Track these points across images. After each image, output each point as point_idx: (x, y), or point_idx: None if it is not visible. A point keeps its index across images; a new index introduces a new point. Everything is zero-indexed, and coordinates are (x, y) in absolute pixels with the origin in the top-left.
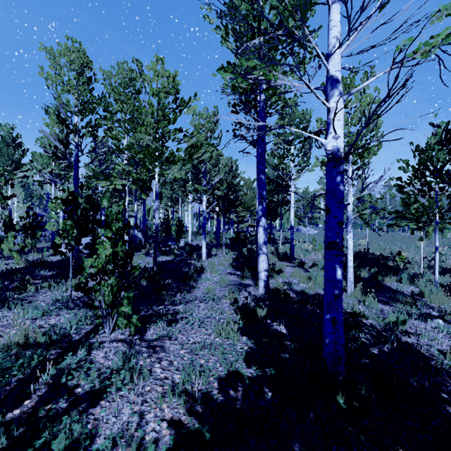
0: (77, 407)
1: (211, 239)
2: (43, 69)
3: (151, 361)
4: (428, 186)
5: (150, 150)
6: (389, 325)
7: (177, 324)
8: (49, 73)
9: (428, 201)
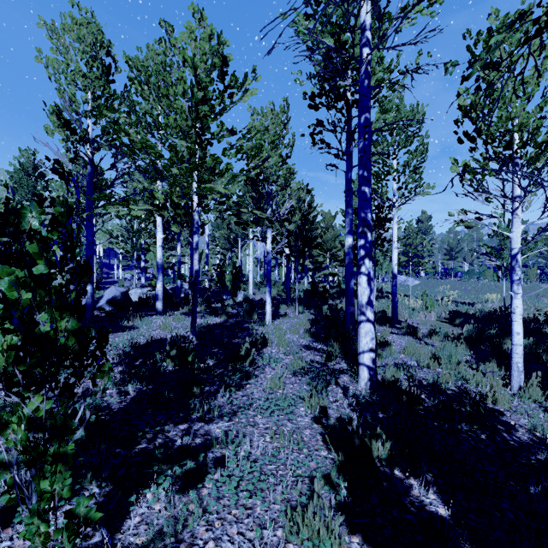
0: None
1: (279, 292)
2: (41, 52)
3: None
4: None
5: (179, 150)
6: None
7: (204, 483)
8: (50, 58)
9: None
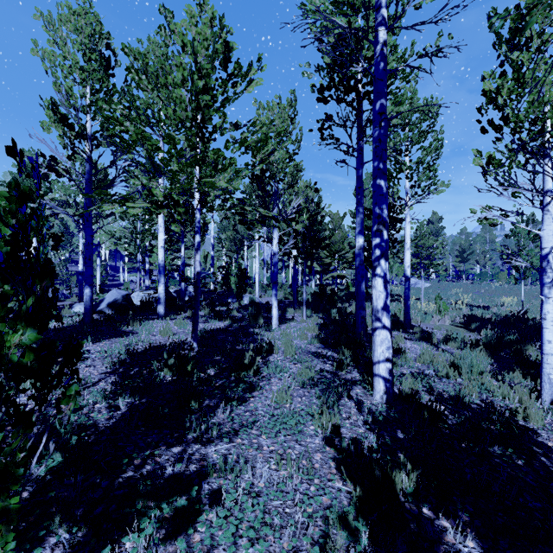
0: None
1: (286, 295)
2: (37, 44)
3: None
4: None
5: (177, 142)
6: None
7: (197, 526)
8: (47, 51)
9: None
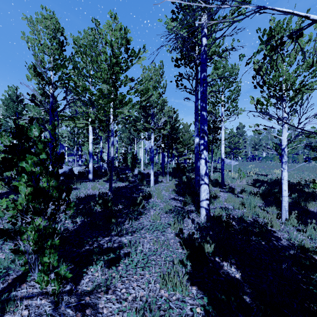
0: None
1: (158, 169)
2: (24, 34)
3: None
4: None
5: (103, 91)
6: None
7: (119, 264)
8: (29, 37)
9: None
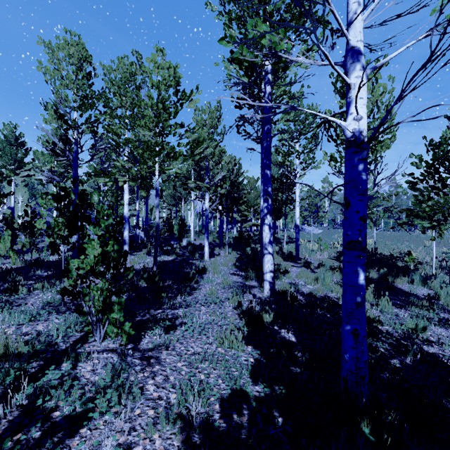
0: (51, 437)
1: (214, 239)
2: (41, 63)
3: (144, 375)
4: (442, 183)
5: (149, 144)
6: (407, 332)
7: (176, 331)
8: (48, 68)
9: (443, 198)
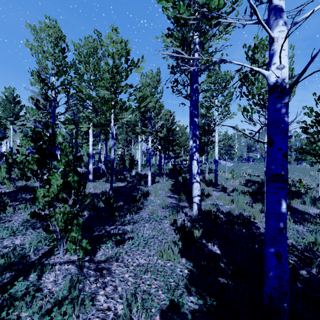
0: None
1: (155, 170)
2: (28, 41)
3: (96, 286)
4: None
5: (106, 99)
6: (308, 245)
7: (125, 244)
8: (33, 44)
9: None
